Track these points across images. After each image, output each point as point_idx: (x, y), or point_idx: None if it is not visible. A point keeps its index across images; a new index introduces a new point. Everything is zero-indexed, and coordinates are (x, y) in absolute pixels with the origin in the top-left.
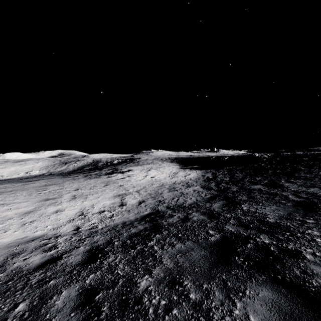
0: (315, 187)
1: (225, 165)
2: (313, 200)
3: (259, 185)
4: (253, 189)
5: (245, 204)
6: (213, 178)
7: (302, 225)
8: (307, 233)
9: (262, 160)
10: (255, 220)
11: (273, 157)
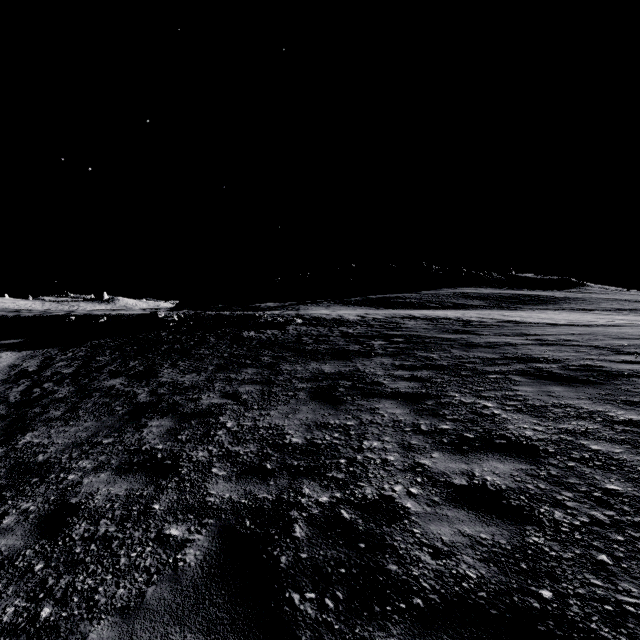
0: (196, 372)
1: (94, 337)
2: (165, 397)
3: (120, 379)
4: (98, 390)
5: (37, 431)
6: (37, 372)
7: (84, 453)
8: (71, 468)
9: (168, 325)
10: (7, 467)
11: (188, 320)
